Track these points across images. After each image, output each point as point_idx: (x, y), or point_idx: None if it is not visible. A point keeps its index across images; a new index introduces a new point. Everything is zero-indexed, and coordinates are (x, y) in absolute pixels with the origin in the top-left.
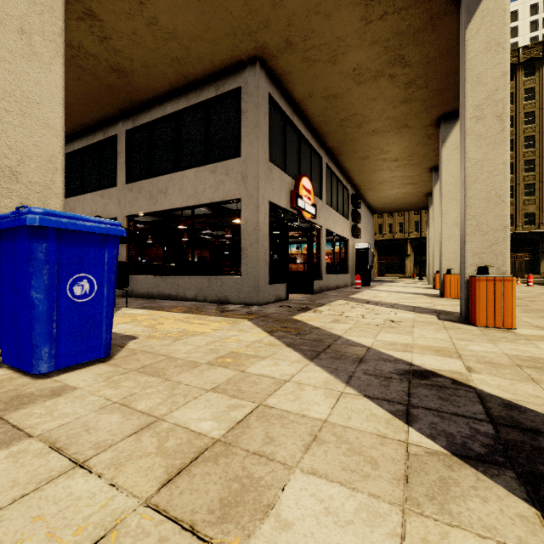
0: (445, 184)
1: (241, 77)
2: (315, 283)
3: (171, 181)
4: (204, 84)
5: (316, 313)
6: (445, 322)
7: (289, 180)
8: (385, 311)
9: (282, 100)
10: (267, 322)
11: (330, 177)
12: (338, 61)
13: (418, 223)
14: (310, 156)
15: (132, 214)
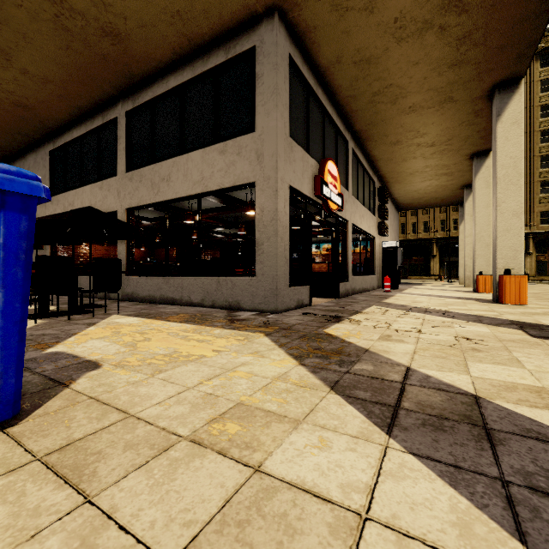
0: (501, 166)
1: (256, 34)
2: (341, 285)
3: (174, 166)
4: (212, 48)
5: (353, 324)
6: (548, 341)
7: (312, 163)
8: (443, 322)
9: (305, 66)
10: (291, 339)
11: (356, 165)
12: (377, 8)
13: (444, 221)
14: (335, 139)
15: (132, 207)
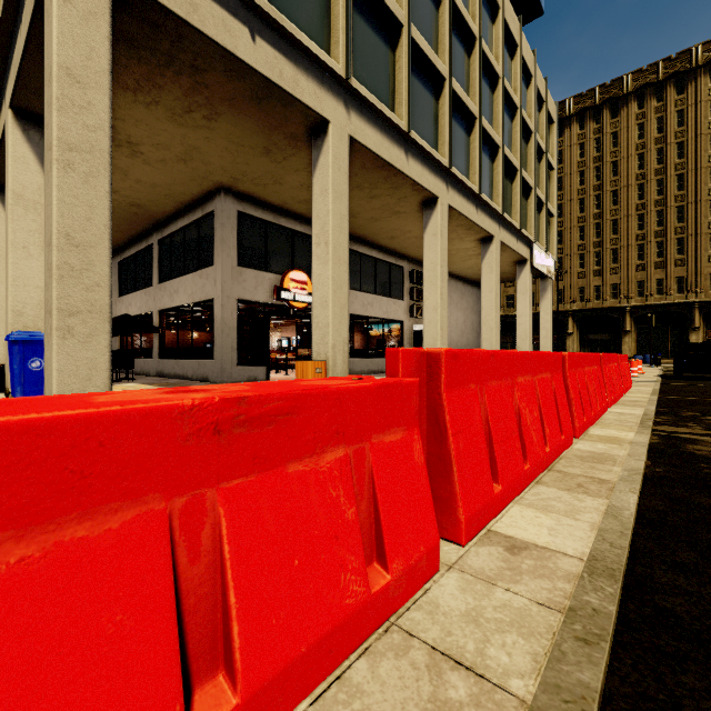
0: (426, 269)
1: (214, 203)
2: None
3: (180, 283)
4: (196, 206)
5: None
6: None
7: (271, 277)
8: None
9: (260, 211)
10: None
11: (358, 259)
12: (283, 183)
13: (584, 289)
14: None
15: (161, 309)
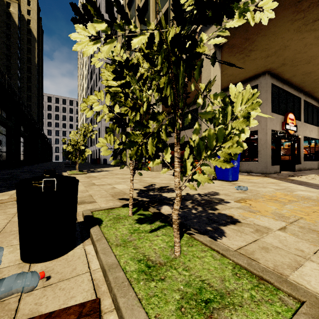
0: None
1: (258, 80)
2: (296, 166)
3: None
4: None
5: (298, 177)
6: None
7: (281, 117)
8: None
9: (277, 82)
10: (276, 178)
11: (306, 106)
12: (311, 62)
13: None
14: (293, 100)
15: None
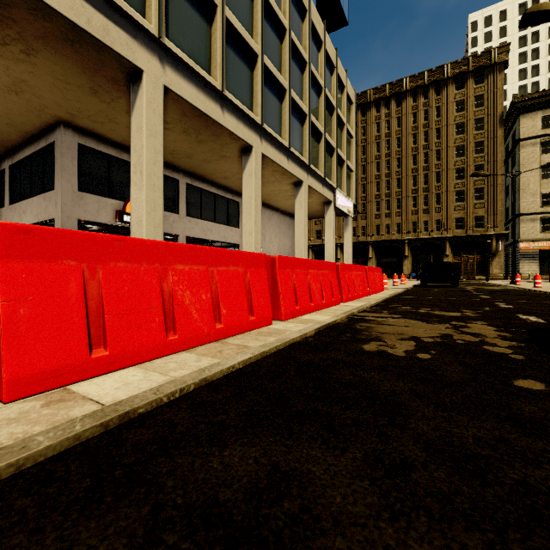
0: (244, 202)
1: (55, 134)
2: None
3: (28, 204)
4: (41, 137)
5: None
6: None
7: (114, 202)
8: None
9: (102, 145)
10: None
11: (199, 193)
12: (118, 122)
13: (379, 226)
14: None
15: None
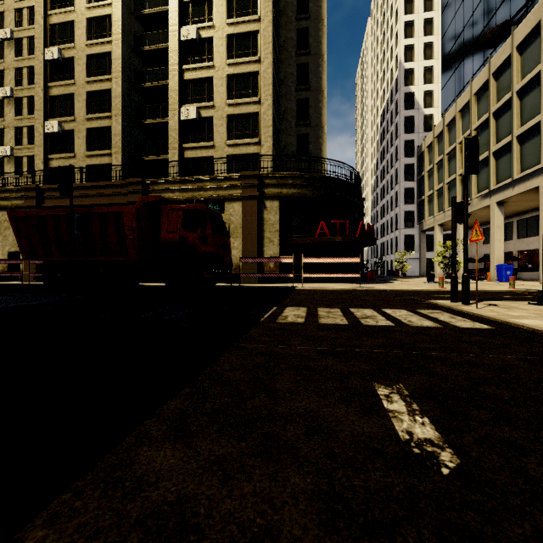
0: None
1: None
2: None
3: (534, 239)
4: None
5: None
6: None
7: None
8: None
9: None
10: None
11: None
12: None
13: None
14: None
15: (519, 250)
